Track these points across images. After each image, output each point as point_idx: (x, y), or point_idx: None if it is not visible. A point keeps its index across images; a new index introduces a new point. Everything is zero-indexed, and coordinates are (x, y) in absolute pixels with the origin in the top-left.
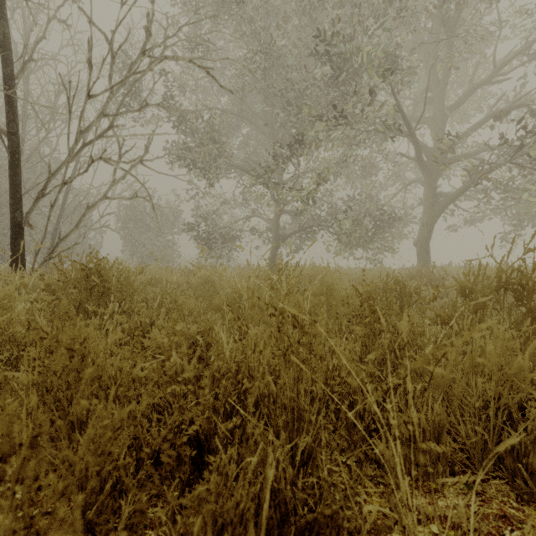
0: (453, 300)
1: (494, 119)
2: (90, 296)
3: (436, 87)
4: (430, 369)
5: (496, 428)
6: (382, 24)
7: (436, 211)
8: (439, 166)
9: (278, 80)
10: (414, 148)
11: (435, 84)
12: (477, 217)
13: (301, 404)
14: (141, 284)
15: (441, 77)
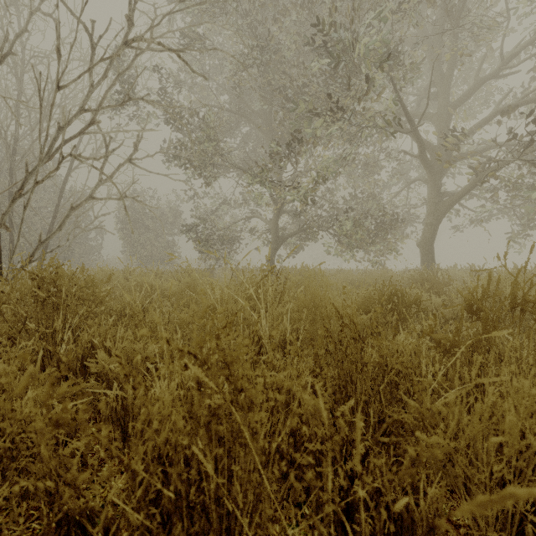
0: (458, 309)
1: (502, 114)
2: (41, 309)
3: (441, 82)
4: (423, 438)
5: (516, 517)
6: (381, 11)
7: (441, 211)
8: (443, 164)
9: (276, 77)
10: (418, 145)
11: (439, 78)
12: (484, 217)
13: (232, 494)
14: (99, 296)
15: (446, 71)
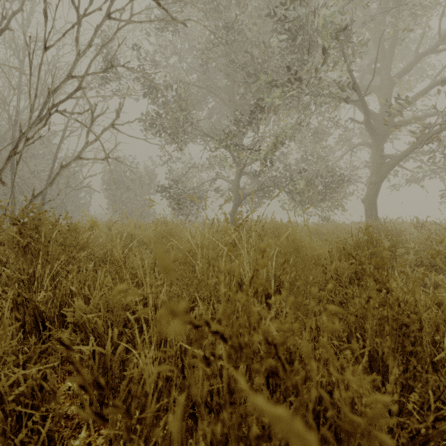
0: (422, 256)
1: (442, 82)
2: (23, 254)
3: (383, 58)
4: None
5: None
6: None
7: (383, 171)
8: (386, 129)
9: (238, 56)
10: (364, 113)
11: (382, 55)
12: (419, 177)
13: None
14: (79, 241)
15: (389, 48)
